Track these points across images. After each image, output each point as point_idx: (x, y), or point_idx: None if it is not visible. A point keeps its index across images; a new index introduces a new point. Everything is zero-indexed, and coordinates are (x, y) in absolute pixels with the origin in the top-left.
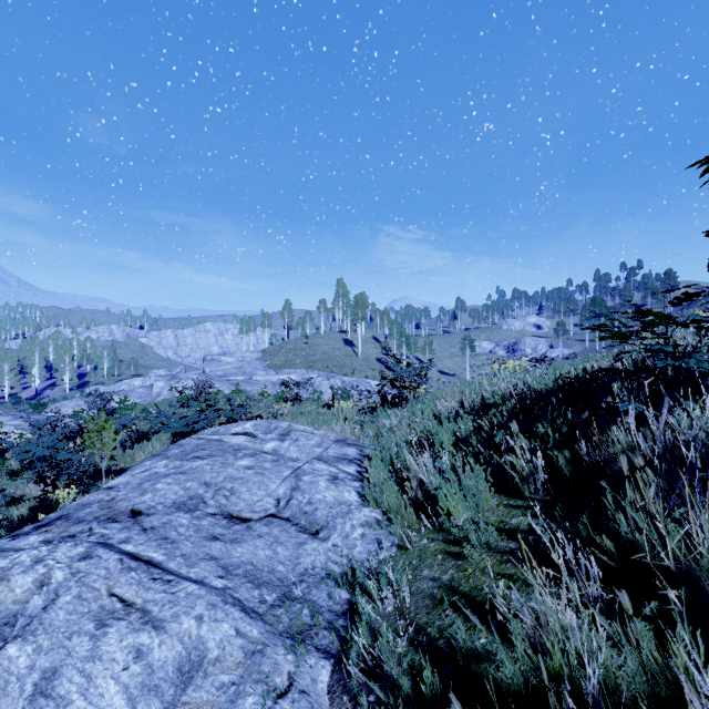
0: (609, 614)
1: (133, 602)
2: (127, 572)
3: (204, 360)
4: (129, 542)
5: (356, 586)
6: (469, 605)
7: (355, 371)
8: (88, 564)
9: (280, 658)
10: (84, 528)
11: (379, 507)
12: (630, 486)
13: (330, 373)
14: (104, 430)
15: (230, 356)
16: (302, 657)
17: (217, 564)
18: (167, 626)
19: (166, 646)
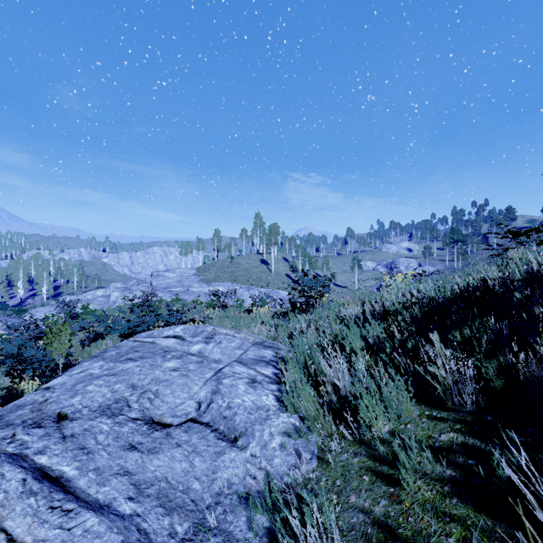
0: None
1: (21, 541)
2: (26, 497)
3: (152, 275)
4: (44, 452)
5: (276, 517)
6: None
7: (269, 284)
8: None
9: None
10: (8, 434)
11: (296, 412)
12: None
13: (250, 286)
14: (61, 332)
15: (172, 272)
16: None
17: (130, 481)
18: None
19: None
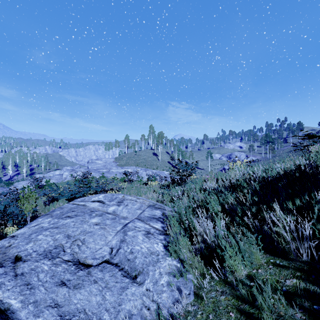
0: None
1: None
2: None
3: (88, 162)
4: (0, 288)
5: None
6: None
7: (158, 167)
8: None
9: None
10: None
11: (177, 256)
12: None
13: (146, 168)
14: (29, 197)
15: (100, 160)
16: None
17: (58, 312)
18: None
19: None
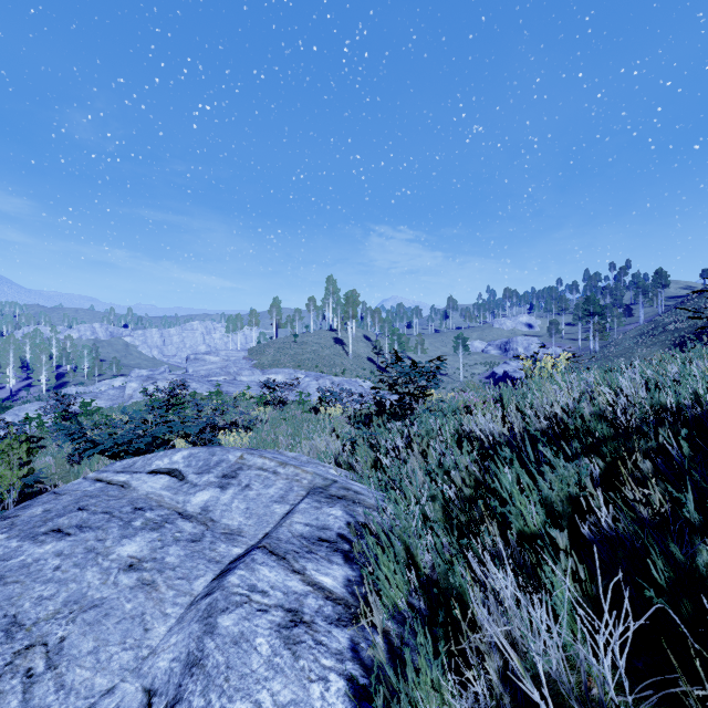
0: None
1: None
2: None
3: (187, 359)
4: None
5: None
6: None
7: (345, 371)
8: None
9: None
10: None
11: None
12: None
13: (319, 373)
14: (12, 450)
15: (215, 355)
16: None
17: None
18: None
19: None
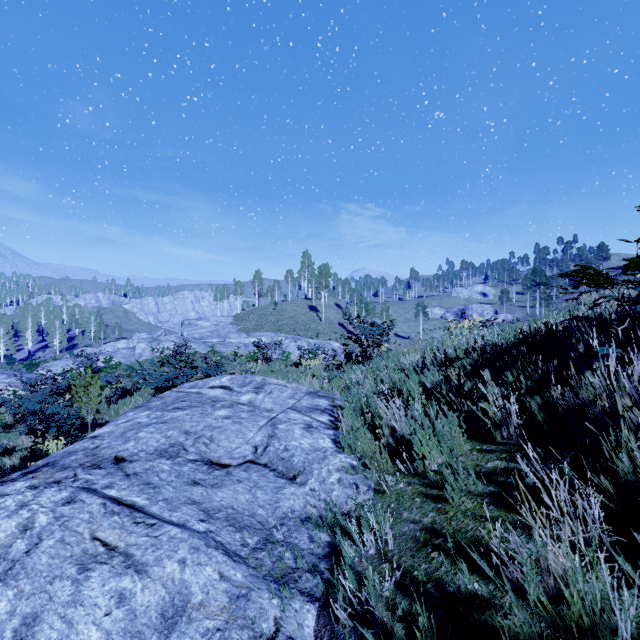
0: (608, 557)
1: (116, 545)
2: (110, 516)
3: (182, 324)
4: (112, 487)
5: (337, 529)
6: (454, 548)
7: (319, 334)
8: (71, 508)
9: (266, 603)
10: (69, 475)
11: (353, 454)
12: (626, 426)
13: (297, 336)
14: (90, 385)
15: (206, 320)
16: (287, 601)
17: (199, 508)
18: (150, 570)
19: (149, 590)
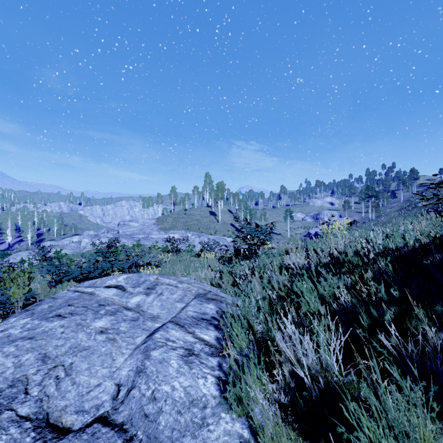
0: None
1: None
2: None
3: (118, 225)
4: None
5: None
6: None
7: (216, 232)
8: None
9: None
10: None
11: (243, 410)
12: None
13: (200, 233)
14: (19, 277)
15: (136, 222)
16: None
17: None
18: None
19: None
